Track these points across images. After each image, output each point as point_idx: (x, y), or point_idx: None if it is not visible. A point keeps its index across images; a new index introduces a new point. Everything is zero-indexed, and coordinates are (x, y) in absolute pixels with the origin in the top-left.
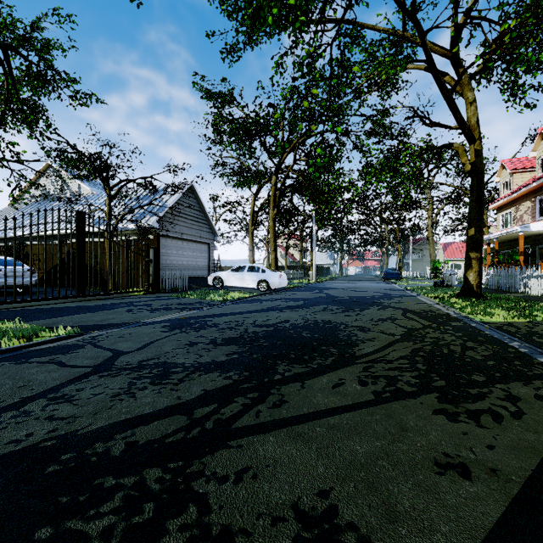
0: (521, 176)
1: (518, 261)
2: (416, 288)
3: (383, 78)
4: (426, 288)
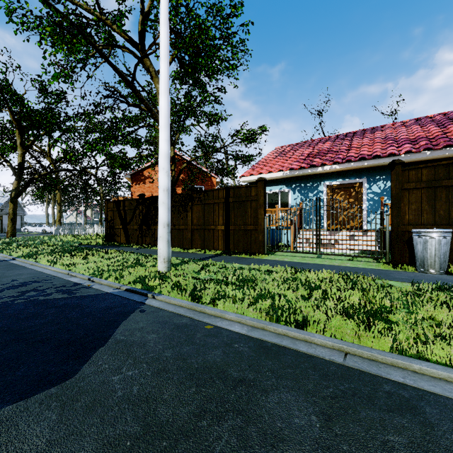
0: None
1: None
2: None
3: None
4: None
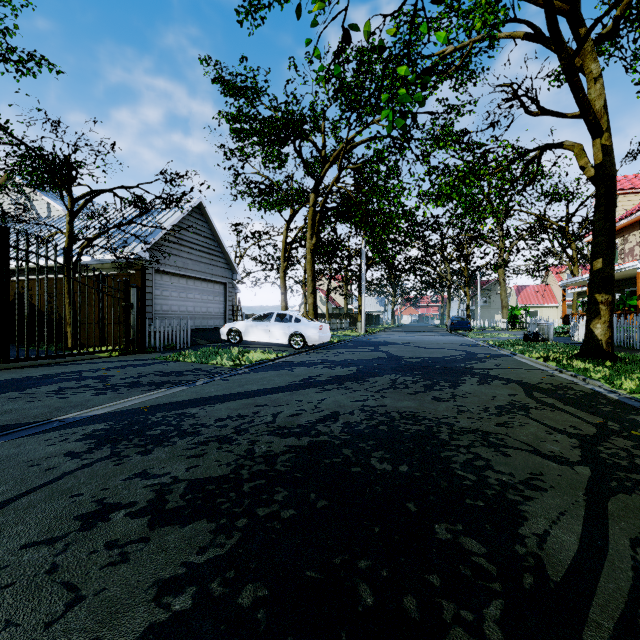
0: (629, 199)
1: (632, 308)
2: (502, 344)
3: (477, 28)
4: (516, 344)
